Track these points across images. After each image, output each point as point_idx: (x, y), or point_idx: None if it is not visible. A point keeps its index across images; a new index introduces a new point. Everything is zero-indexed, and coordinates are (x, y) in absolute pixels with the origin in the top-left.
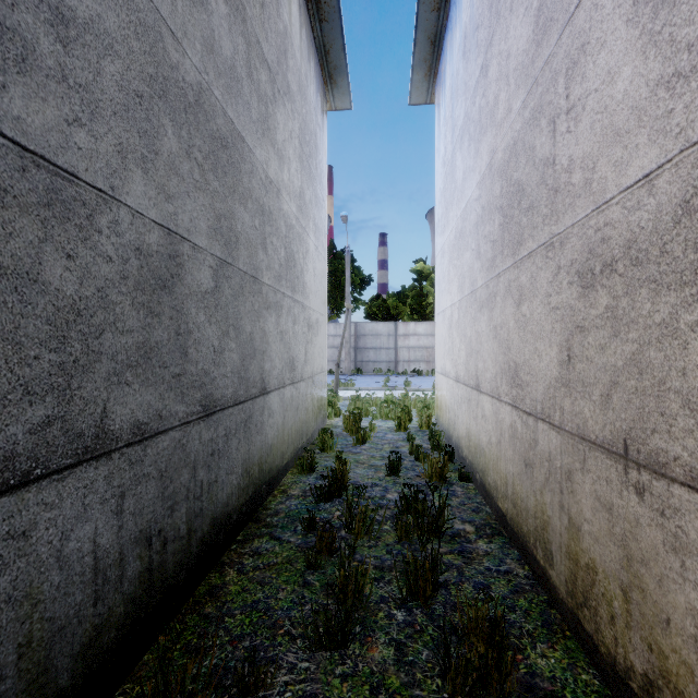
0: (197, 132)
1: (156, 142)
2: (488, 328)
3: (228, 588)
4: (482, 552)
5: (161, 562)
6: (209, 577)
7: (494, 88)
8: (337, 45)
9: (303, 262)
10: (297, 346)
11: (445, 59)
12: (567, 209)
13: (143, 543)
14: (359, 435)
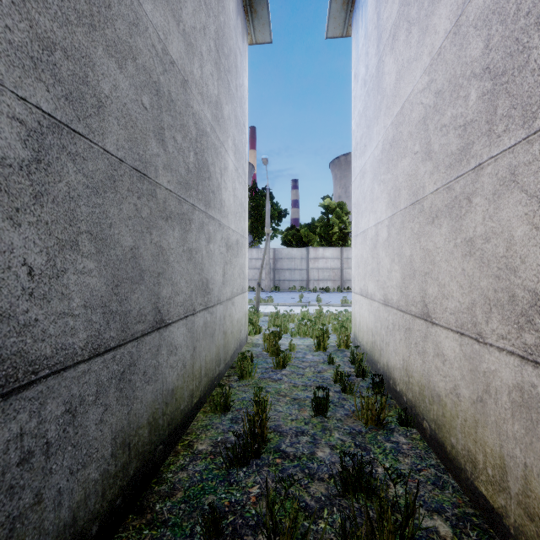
0: None
1: None
2: (450, 243)
3: None
4: None
5: None
6: None
7: None
8: None
9: (221, 178)
10: (212, 266)
11: None
12: None
13: None
14: (279, 359)
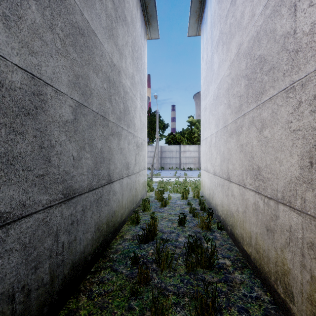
0: (59, 17)
1: (19, 9)
2: (236, 146)
3: (79, 312)
4: (238, 281)
5: (25, 308)
6: (69, 302)
7: (241, 8)
8: (152, 3)
9: (134, 112)
10: (130, 156)
11: (207, 9)
12: (309, 60)
13: (5, 301)
14: (163, 202)
